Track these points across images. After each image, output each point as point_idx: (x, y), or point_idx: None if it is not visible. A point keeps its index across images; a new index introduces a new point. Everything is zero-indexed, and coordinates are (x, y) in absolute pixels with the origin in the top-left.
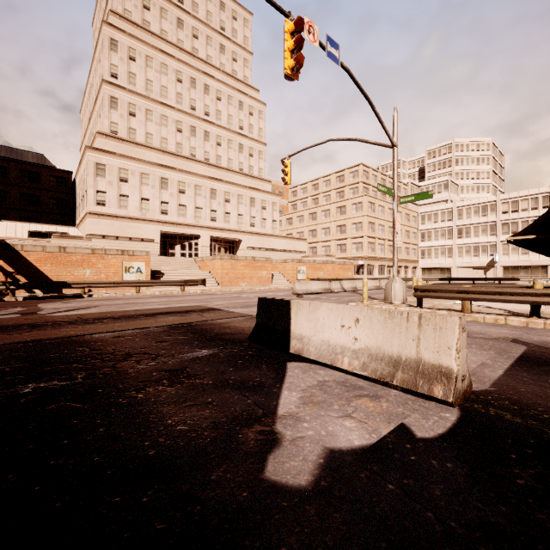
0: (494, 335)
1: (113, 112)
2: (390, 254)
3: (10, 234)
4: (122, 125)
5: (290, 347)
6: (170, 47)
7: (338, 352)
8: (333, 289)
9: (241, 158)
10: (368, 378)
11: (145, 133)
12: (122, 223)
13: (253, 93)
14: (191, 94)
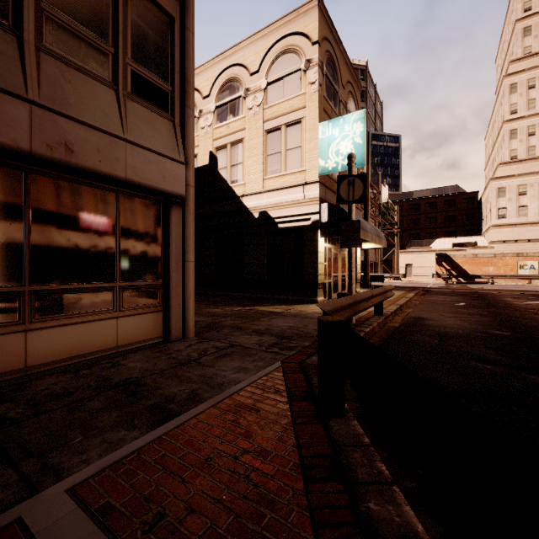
0: None
1: (512, 141)
2: None
3: (441, 246)
4: (521, 148)
5: None
6: None
7: None
8: None
9: None
10: None
11: None
12: (520, 229)
13: None
14: None
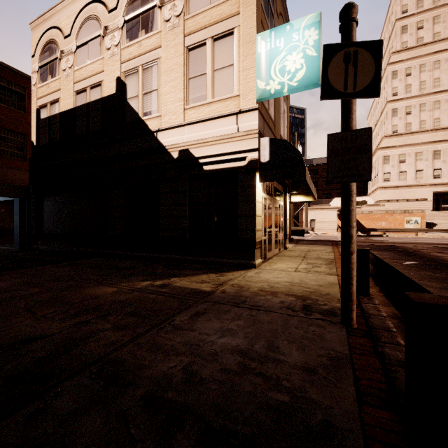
0: None
1: (394, 118)
2: None
3: (338, 204)
4: (400, 124)
5: None
6: (442, 43)
7: None
8: None
9: None
10: None
11: (419, 122)
12: (400, 191)
13: None
14: None
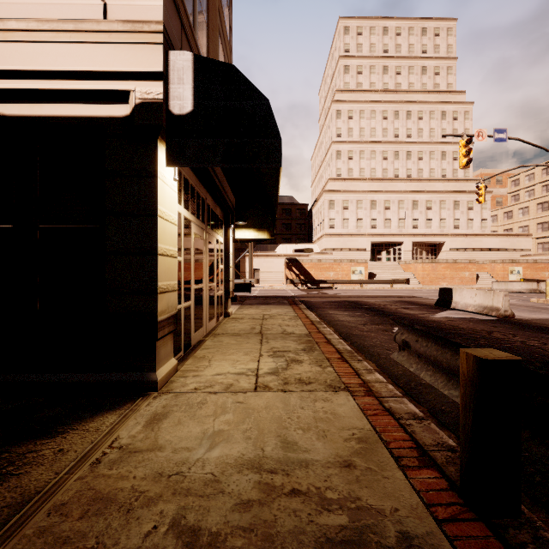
0: None
1: (338, 161)
2: None
3: (284, 251)
4: (343, 169)
5: (451, 306)
6: (377, 94)
7: (468, 306)
8: (542, 289)
9: (444, 165)
10: (476, 313)
11: (359, 169)
12: (344, 239)
13: (457, 97)
14: (394, 125)
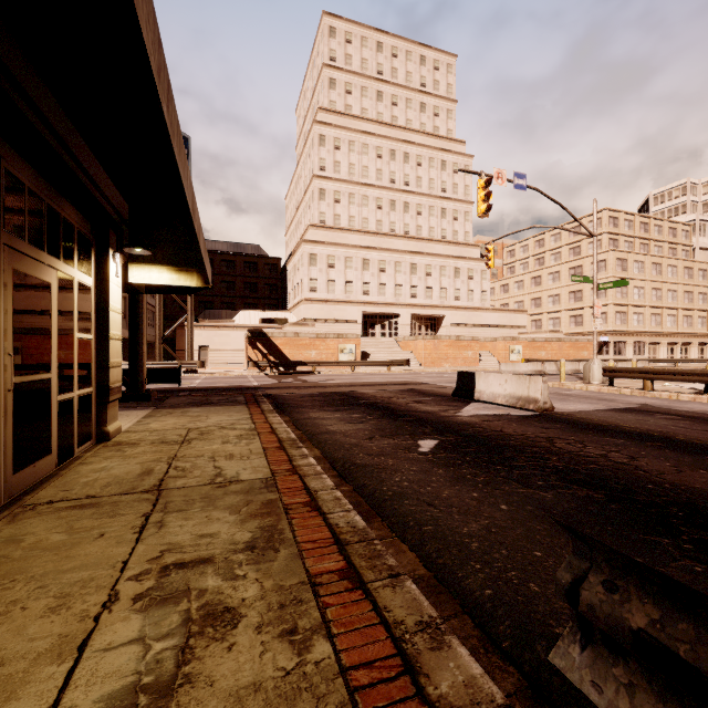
0: (635, 402)
1: (322, 203)
2: (655, 327)
3: (247, 321)
4: (329, 214)
5: (474, 396)
6: (370, 125)
7: (497, 397)
8: (547, 371)
9: (444, 224)
10: (508, 406)
11: (348, 217)
12: (330, 307)
13: (457, 147)
14: (390, 168)
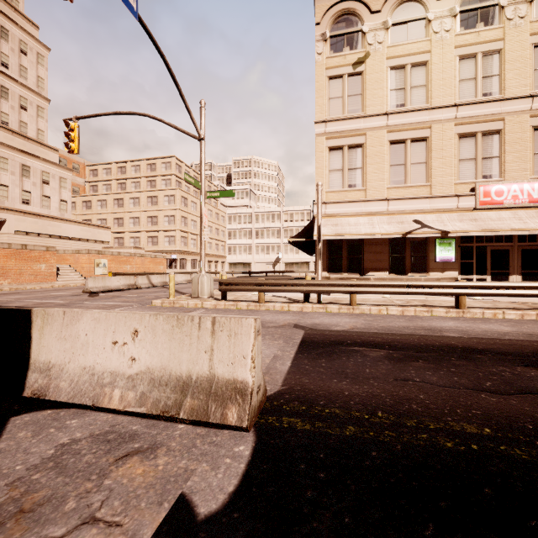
0: (282, 322)
1: None
2: None
3: None
4: None
5: (24, 387)
6: None
7: (106, 383)
8: (140, 284)
9: (6, 107)
10: (147, 415)
11: None
12: None
13: (27, 25)
14: None
